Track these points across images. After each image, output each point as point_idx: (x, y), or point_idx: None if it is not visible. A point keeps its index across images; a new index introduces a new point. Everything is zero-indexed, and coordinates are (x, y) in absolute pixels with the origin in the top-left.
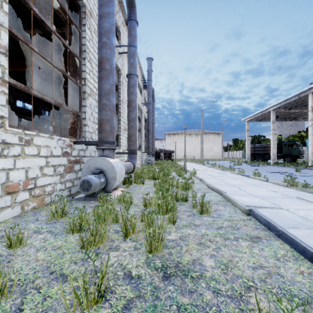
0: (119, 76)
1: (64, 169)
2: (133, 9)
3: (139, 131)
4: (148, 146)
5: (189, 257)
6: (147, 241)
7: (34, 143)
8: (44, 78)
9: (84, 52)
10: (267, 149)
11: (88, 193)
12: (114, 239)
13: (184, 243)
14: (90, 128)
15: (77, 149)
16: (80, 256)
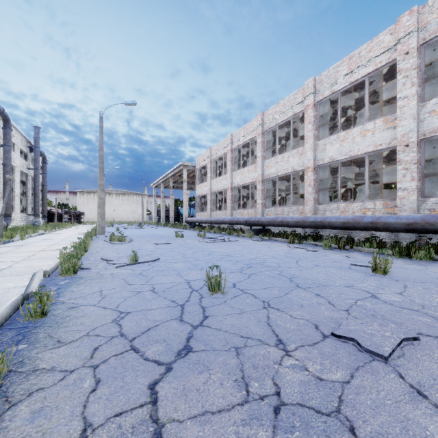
0: None
1: None
2: (8, 122)
3: (24, 193)
4: (35, 209)
5: None
6: None
7: None
8: None
9: None
10: None
11: None
12: None
13: None
14: None
15: None
16: None
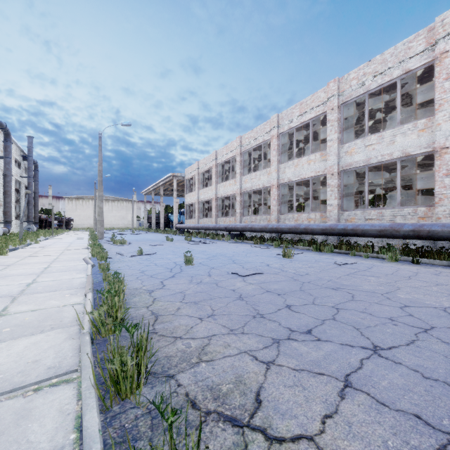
0: None
1: None
2: (9, 136)
3: (17, 200)
4: (28, 216)
5: None
6: None
7: None
8: None
9: None
10: None
11: None
12: None
13: None
14: None
15: None
16: None
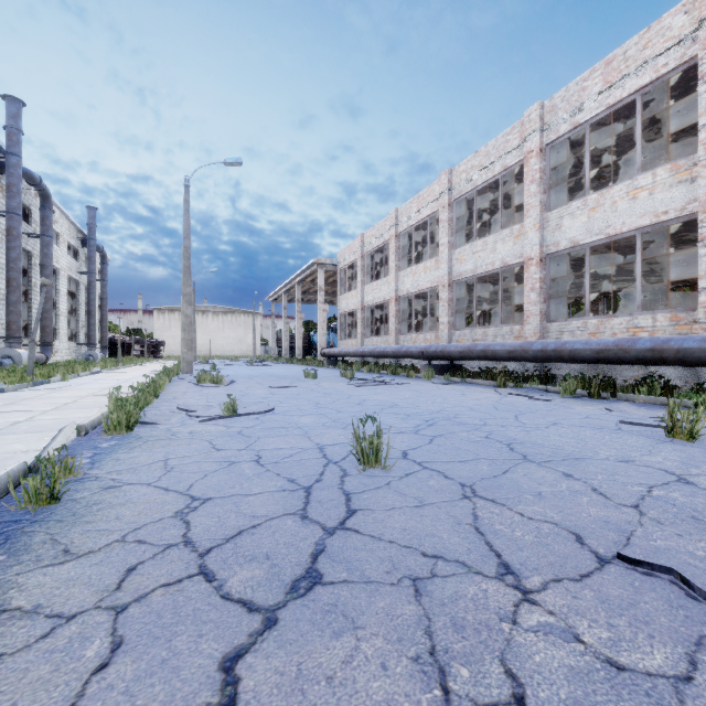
0: (29, 258)
1: None
2: (48, 199)
3: (74, 311)
4: (89, 336)
5: None
6: None
7: None
8: None
9: None
10: None
11: (1, 368)
12: None
13: None
14: None
15: None
16: None
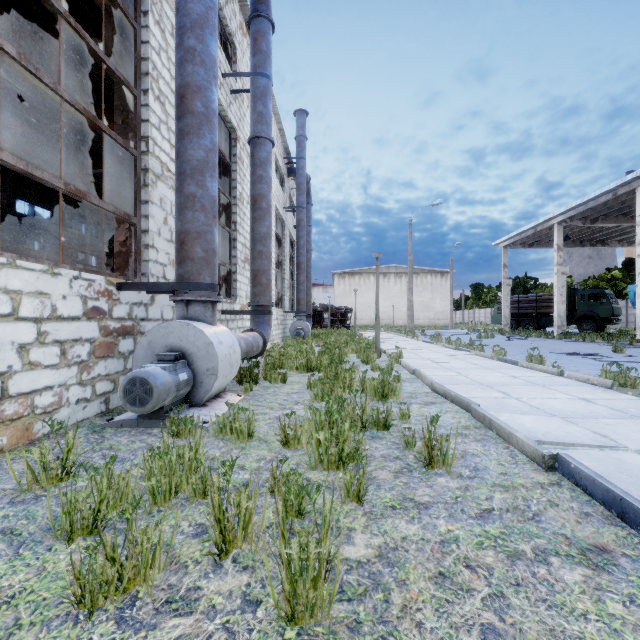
0: (232, 143)
1: (91, 351)
2: None
3: (278, 266)
4: (297, 299)
5: (415, 639)
6: (283, 587)
7: (2, 285)
8: (74, 153)
9: (147, 75)
10: (545, 306)
11: (143, 410)
12: (186, 562)
13: (393, 577)
14: (160, 255)
15: (125, 302)
16: (64, 637)
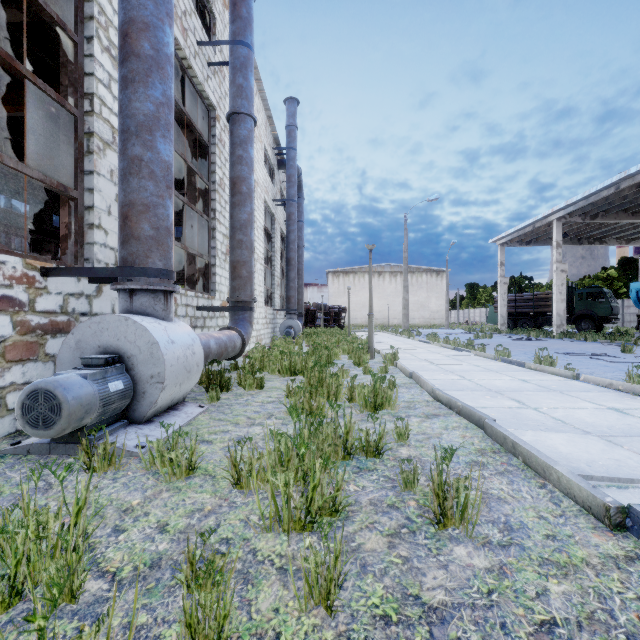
0: (211, 123)
1: None
2: None
3: (267, 262)
4: (288, 297)
5: None
6: None
7: None
8: (52, 143)
9: (91, 19)
10: (543, 305)
11: (48, 434)
12: None
13: None
14: (111, 238)
15: (56, 292)
16: None
